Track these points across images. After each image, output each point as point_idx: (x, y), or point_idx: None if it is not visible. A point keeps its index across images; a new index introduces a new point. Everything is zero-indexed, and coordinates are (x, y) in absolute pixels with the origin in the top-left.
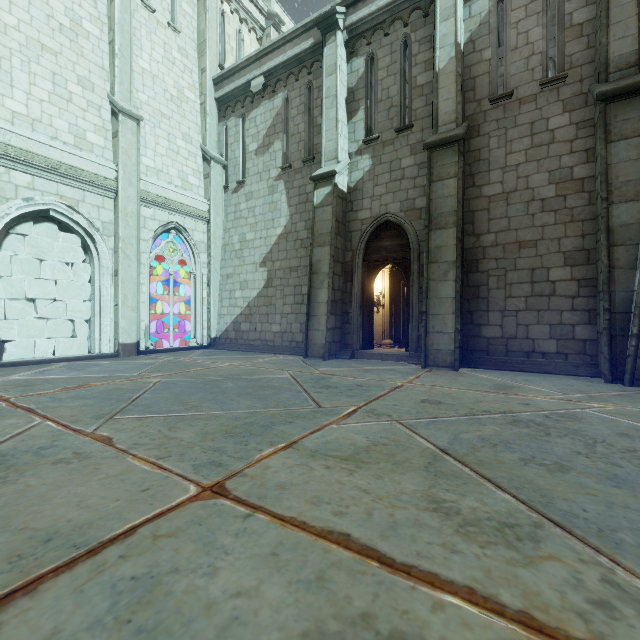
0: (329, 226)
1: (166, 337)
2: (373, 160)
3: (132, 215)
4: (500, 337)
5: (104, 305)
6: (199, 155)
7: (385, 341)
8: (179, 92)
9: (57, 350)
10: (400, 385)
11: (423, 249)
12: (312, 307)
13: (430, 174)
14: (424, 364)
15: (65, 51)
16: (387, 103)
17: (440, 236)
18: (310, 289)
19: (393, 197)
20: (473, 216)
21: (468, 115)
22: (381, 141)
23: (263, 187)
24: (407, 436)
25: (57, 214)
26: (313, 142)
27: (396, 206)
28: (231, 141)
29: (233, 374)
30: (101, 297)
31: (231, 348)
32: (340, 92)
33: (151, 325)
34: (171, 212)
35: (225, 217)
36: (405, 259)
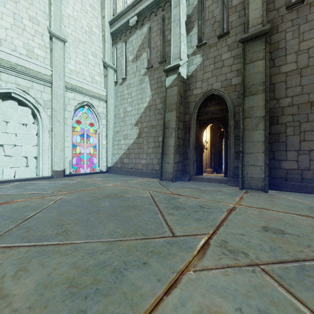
0: (175, 99)
1: (82, 166)
2: (203, 57)
3: (61, 96)
4: (296, 169)
5: (45, 148)
6: (101, 64)
7: (208, 169)
8: (90, 29)
9: (16, 174)
10: (233, 207)
11: (237, 111)
12: (165, 149)
13: (244, 59)
14: (241, 187)
15: (21, 1)
16: (212, 20)
17: (252, 100)
18: (163, 138)
19: (216, 79)
20: (274, 87)
21: (269, 20)
22: (208, 45)
23: (136, 80)
24: (294, 310)
25: (16, 95)
26: (165, 51)
27: (218, 84)
28: (119, 56)
29: (112, 193)
30: (43, 143)
31: (118, 173)
32: (182, 17)
33: (73, 160)
34: (84, 95)
35: (115, 99)
36: (224, 118)
